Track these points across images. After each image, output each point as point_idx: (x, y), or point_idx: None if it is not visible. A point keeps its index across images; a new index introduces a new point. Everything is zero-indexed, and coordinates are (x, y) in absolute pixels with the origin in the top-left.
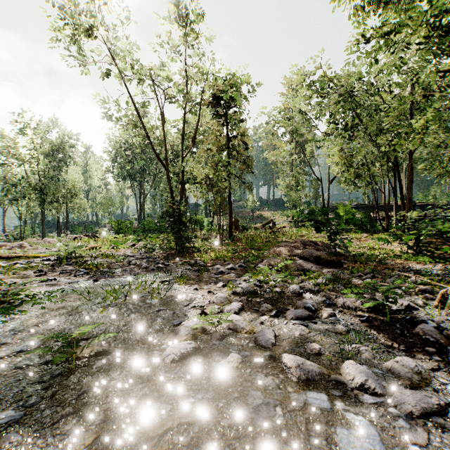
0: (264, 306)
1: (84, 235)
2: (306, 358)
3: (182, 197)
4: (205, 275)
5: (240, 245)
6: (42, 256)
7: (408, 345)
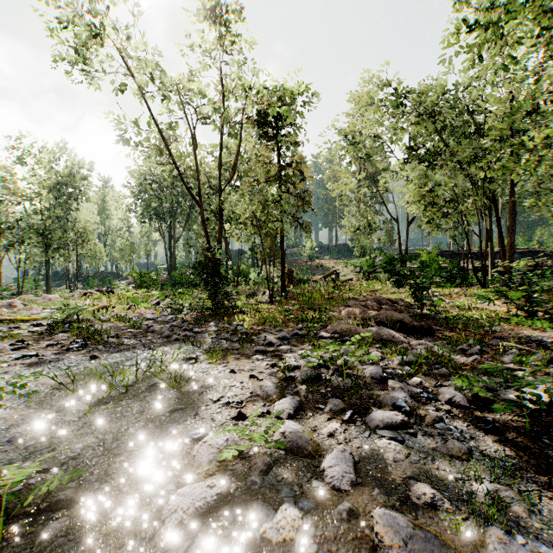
0: (333, 402)
1: (96, 290)
2: (413, 515)
3: (220, 241)
4: (248, 349)
5: (295, 304)
6: (34, 320)
7: None
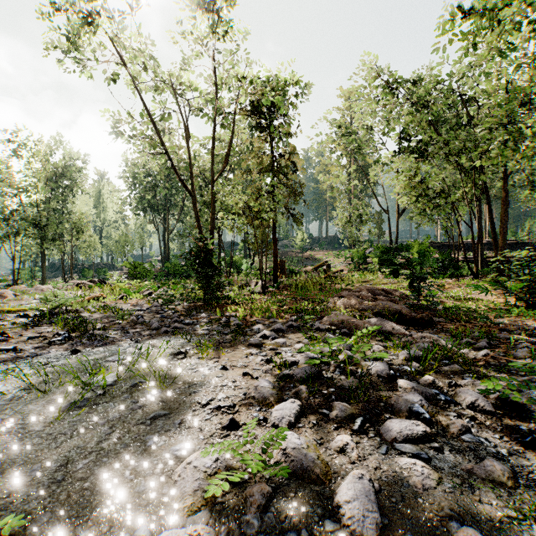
0: (339, 407)
1: (89, 280)
2: None
3: (213, 232)
4: (241, 342)
5: (287, 294)
6: (21, 311)
7: None
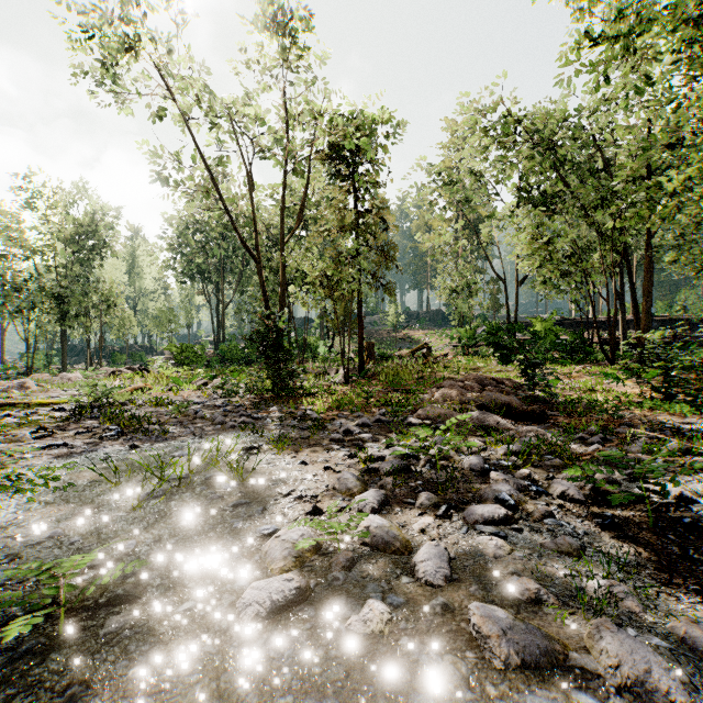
0: (424, 496)
1: (127, 368)
2: (514, 610)
3: (283, 307)
4: (320, 437)
5: (376, 385)
6: (53, 404)
7: (701, 579)
